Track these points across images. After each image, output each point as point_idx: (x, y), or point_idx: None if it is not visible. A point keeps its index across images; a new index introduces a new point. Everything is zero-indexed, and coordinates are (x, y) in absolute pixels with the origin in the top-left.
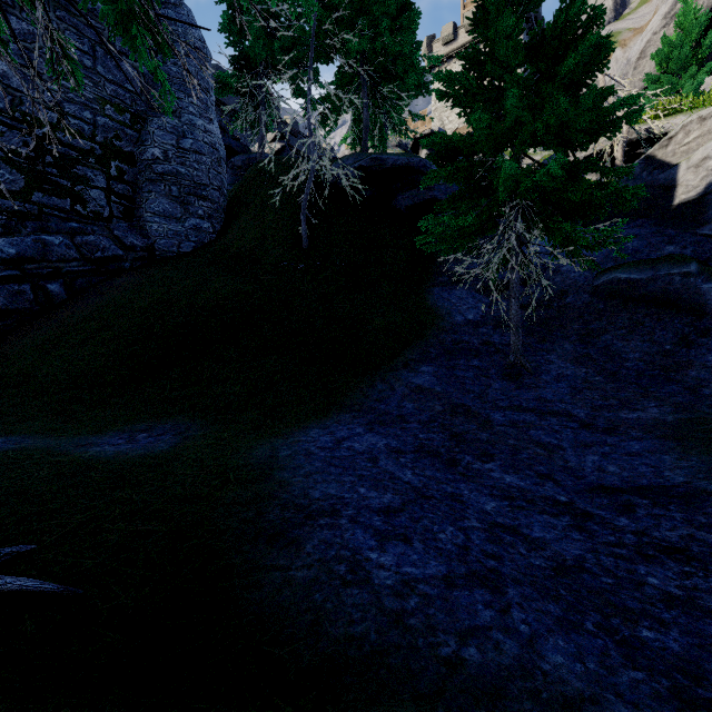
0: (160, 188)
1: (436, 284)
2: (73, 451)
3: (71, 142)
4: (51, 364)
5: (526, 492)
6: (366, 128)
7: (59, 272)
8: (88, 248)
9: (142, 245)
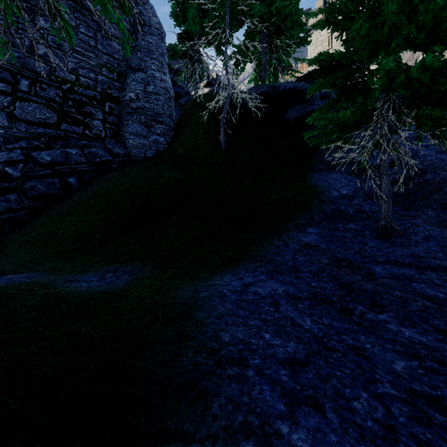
0: (134, 117)
1: (316, 170)
2: (61, 285)
3: (83, 92)
4: (66, 226)
5: (432, 350)
6: (264, 68)
7: (75, 170)
8: (91, 156)
9: (123, 153)
